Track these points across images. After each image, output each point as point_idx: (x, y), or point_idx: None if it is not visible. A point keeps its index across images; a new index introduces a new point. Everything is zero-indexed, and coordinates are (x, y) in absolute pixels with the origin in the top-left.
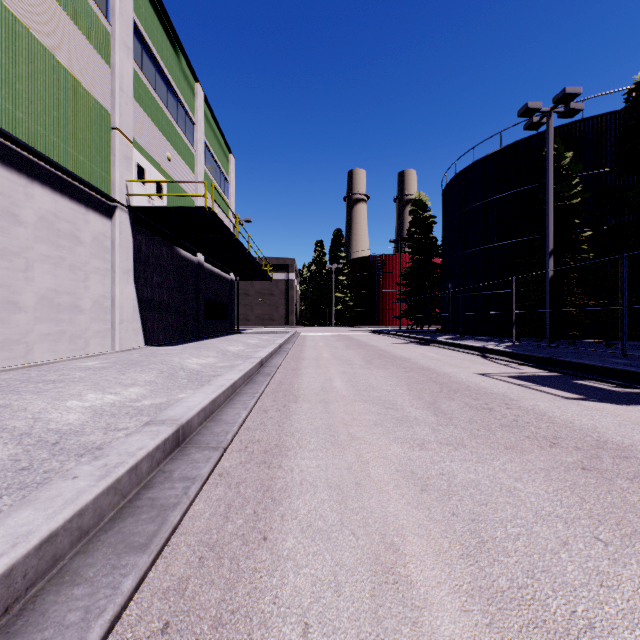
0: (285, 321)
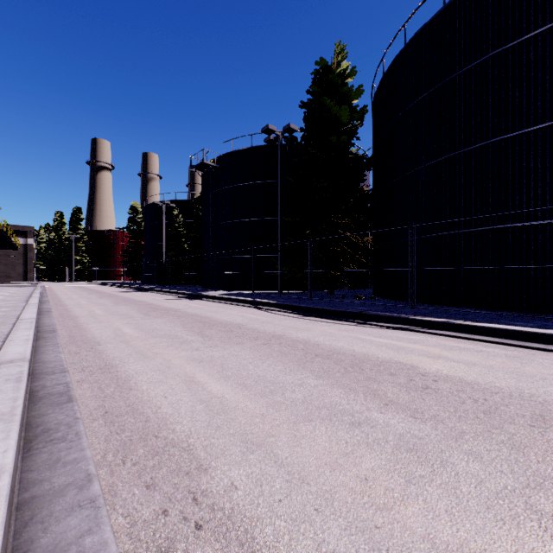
0: (24, 278)
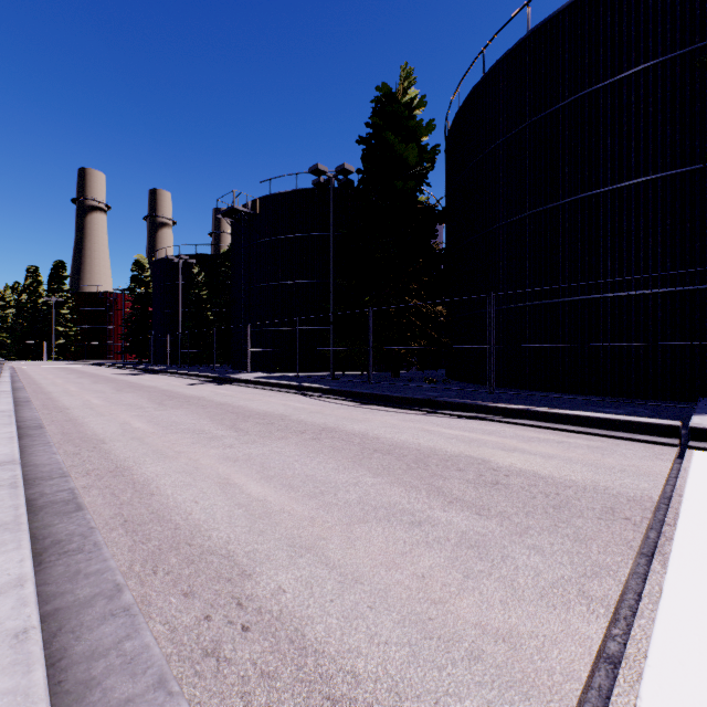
0: None
